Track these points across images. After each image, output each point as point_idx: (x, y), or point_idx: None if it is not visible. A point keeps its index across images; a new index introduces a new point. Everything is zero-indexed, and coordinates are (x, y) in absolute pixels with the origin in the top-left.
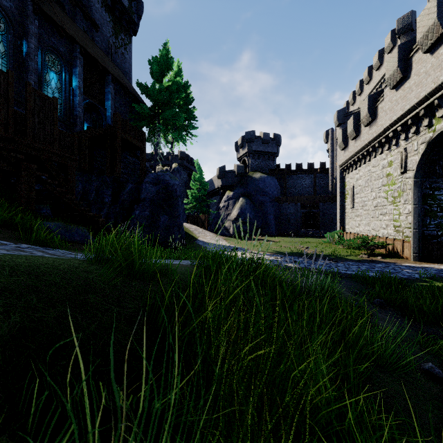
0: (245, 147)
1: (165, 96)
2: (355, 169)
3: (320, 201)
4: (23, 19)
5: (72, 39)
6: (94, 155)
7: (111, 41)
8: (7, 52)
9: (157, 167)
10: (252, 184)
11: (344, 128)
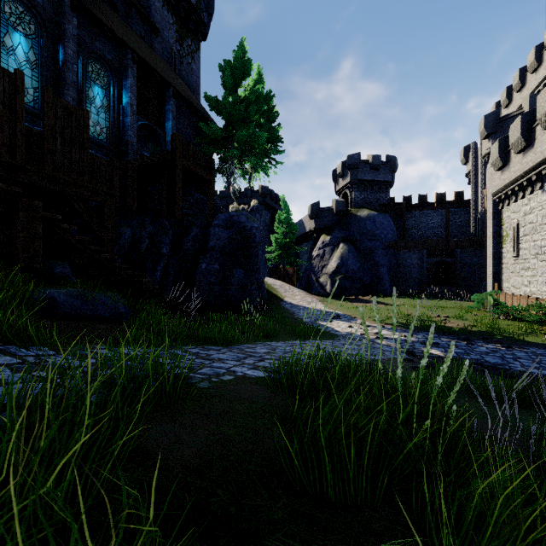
0: (346, 176)
1: (240, 110)
2: (522, 197)
3: (456, 247)
4: (60, 18)
5: (121, 41)
6: (150, 192)
7: (174, 48)
8: (39, 61)
9: (231, 205)
10: (356, 225)
11: (502, 137)
